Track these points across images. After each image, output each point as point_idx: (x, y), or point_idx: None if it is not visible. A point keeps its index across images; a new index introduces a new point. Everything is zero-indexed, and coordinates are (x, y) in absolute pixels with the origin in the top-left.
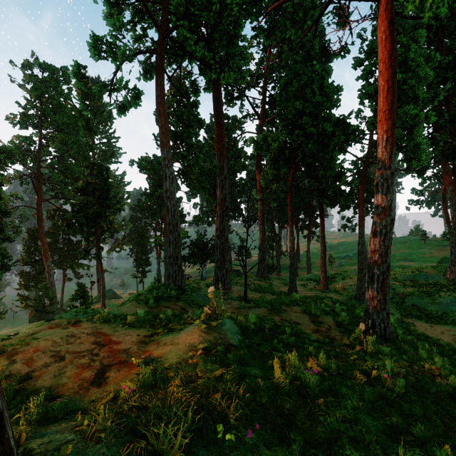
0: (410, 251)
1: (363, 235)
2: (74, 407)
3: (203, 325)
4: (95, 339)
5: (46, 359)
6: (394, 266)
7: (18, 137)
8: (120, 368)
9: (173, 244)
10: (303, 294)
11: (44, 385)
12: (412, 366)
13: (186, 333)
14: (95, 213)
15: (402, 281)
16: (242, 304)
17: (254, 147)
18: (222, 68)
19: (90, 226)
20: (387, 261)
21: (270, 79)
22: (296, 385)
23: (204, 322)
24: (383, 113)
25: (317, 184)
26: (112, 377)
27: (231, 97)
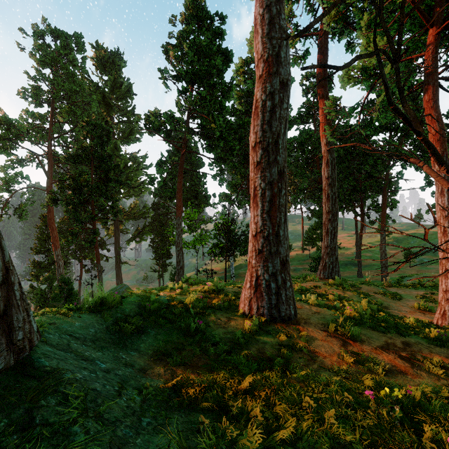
0: None
1: None
2: None
3: None
4: None
5: None
6: None
7: (27, 112)
8: None
9: None
10: None
11: None
12: None
13: None
14: (85, 183)
15: None
16: None
17: None
18: None
19: (87, 205)
20: None
21: None
22: None
23: None
24: None
25: None
26: None
27: None
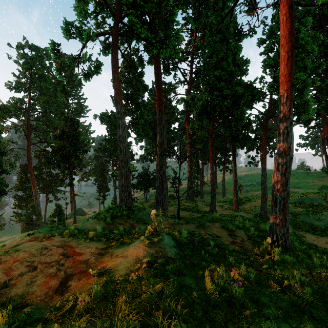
0: (298, 180)
1: (265, 169)
2: (38, 315)
3: (147, 241)
4: (63, 251)
5: (22, 269)
6: None
7: (13, 98)
8: (80, 277)
9: (124, 176)
10: (220, 213)
11: (17, 292)
12: (312, 273)
13: (133, 247)
14: (69, 153)
15: (293, 203)
16: (176, 221)
17: (184, 104)
18: (161, 45)
19: (65, 163)
20: (287, 189)
21: (196, 55)
22: (224, 296)
23: (147, 238)
24: (284, 77)
25: (231, 131)
26: (72, 286)
27: (168, 68)
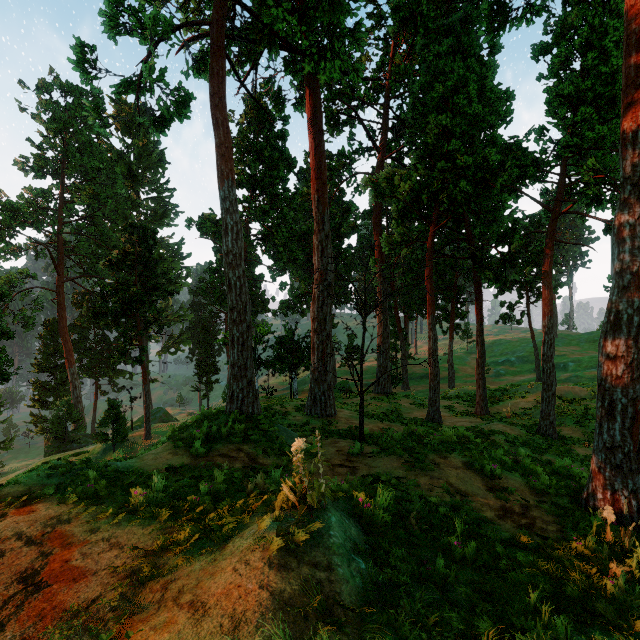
0: None
1: (550, 329)
2: None
3: (275, 544)
4: (34, 560)
5: None
6: (583, 376)
7: (30, 190)
8: None
9: (239, 342)
10: (450, 423)
11: None
12: None
13: (234, 560)
14: (135, 297)
15: None
16: (357, 448)
17: (371, 192)
18: (322, 53)
19: (129, 317)
20: None
21: (394, 92)
22: None
23: (278, 528)
24: (637, 89)
25: (473, 248)
26: None
27: (336, 120)
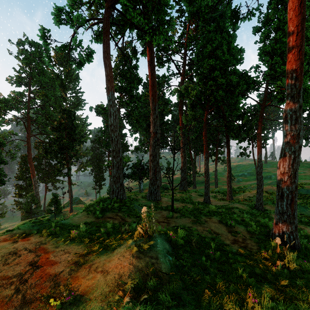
0: None
1: (261, 160)
2: None
3: (135, 249)
4: (34, 258)
5: None
6: None
7: (14, 92)
8: (39, 308)
9: (116, 166)
10: (214, 204)
11: None
12: None
13: (118, 256)
14: (65, 144)
15: None
16: (170, 214)
17: (177, 95)
18: (154, 32)
19: (62, 153)
20: (296, 181)
21: (189, 47)
22: None
23: (136, 243)
24: (293, 55)
25: (225, 121)
26: None
27: (161, 60)
